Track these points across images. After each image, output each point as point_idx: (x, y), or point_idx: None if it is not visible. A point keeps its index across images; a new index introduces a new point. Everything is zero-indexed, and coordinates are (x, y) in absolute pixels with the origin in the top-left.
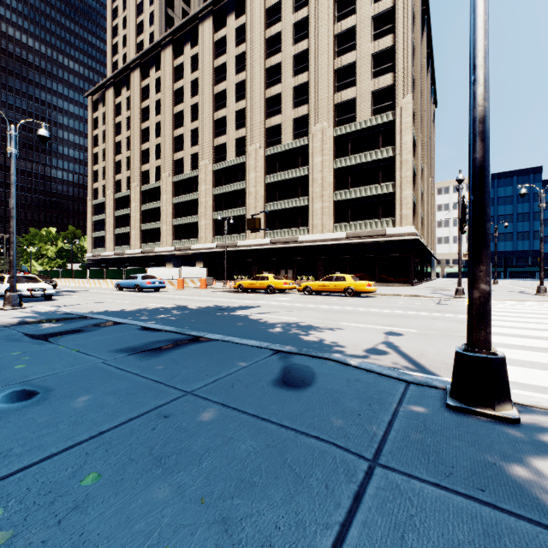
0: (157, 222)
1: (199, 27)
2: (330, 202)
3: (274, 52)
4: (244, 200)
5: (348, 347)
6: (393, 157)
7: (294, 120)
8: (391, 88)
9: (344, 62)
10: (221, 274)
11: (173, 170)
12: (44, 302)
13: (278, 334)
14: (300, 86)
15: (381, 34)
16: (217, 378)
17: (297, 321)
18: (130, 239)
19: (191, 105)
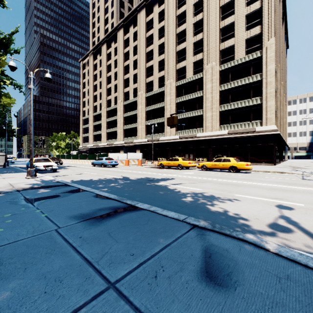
0: (115, 127)
1: (138, 15)
2: (217, 112)
3: (181, 23)
4: (163, 113)
5: (251, 220)
6: (260, 80)
7: (193, 63)
8: (259, 35)
9: (226, 23)
10: (150, 157)
11: (123, 98)
12: (52, 173)
13: (190, 203)
14: (197, 42)
15: (252, 1)
16: (142, 262)
17: (201, 192)
18: (101, 137)
19: (133, 61)
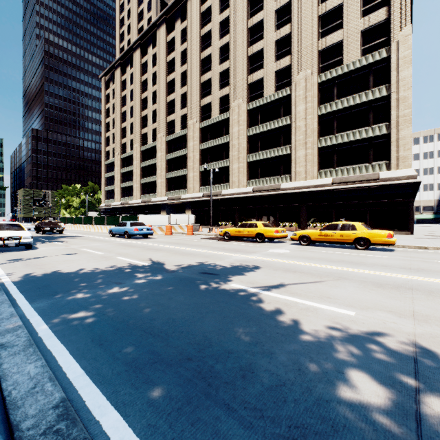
0: (153, 176)
1: (188, 3)
2: (314, 149)
3: (256, 11)
4: (228, 153)
5: None
6: (386, 96)
7: (275, 72)
8: (384, 23)
9: (329, 6)
10: (207, 220)
11: (166, 131)
12: (17, 252)
13: None
14: (281, 39)
15: None
16: None
17: (367, 327)
18: (133, 191)
19: (181, 73)
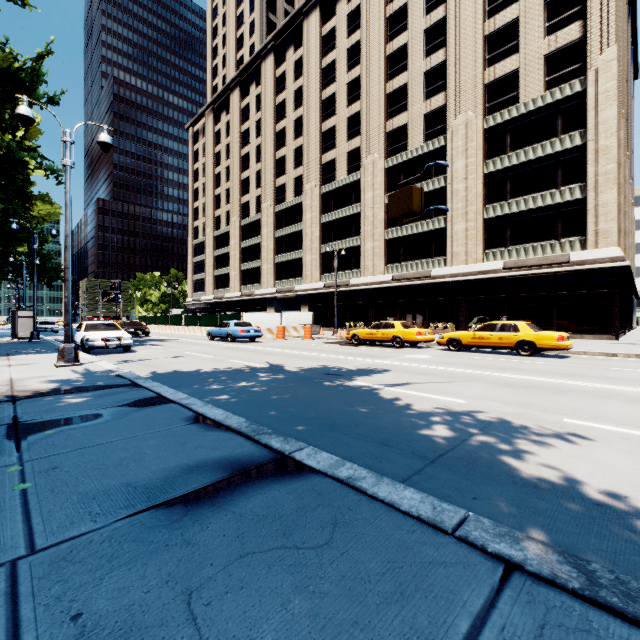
0: (257, 260)
1: (304, 24)
2: (477, 221)
3: (397, 33)
4: (358, 228)
5: None
6: (581, 146)
7: (424, 116)
8: (578, 44)
9: (500, 22)
10: (330, 320)
11: (274, 199)
12: (119, 355)
13: (448, 447)
14: (433, 70)
15: None
16: None
17: (468, 408)
18: (229, 281)
19: (294, 119)
